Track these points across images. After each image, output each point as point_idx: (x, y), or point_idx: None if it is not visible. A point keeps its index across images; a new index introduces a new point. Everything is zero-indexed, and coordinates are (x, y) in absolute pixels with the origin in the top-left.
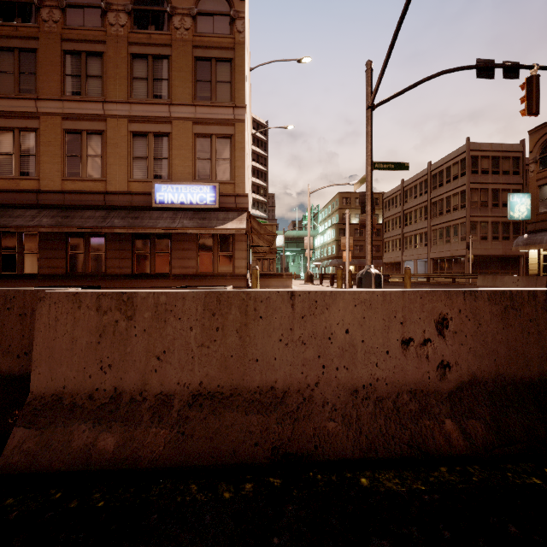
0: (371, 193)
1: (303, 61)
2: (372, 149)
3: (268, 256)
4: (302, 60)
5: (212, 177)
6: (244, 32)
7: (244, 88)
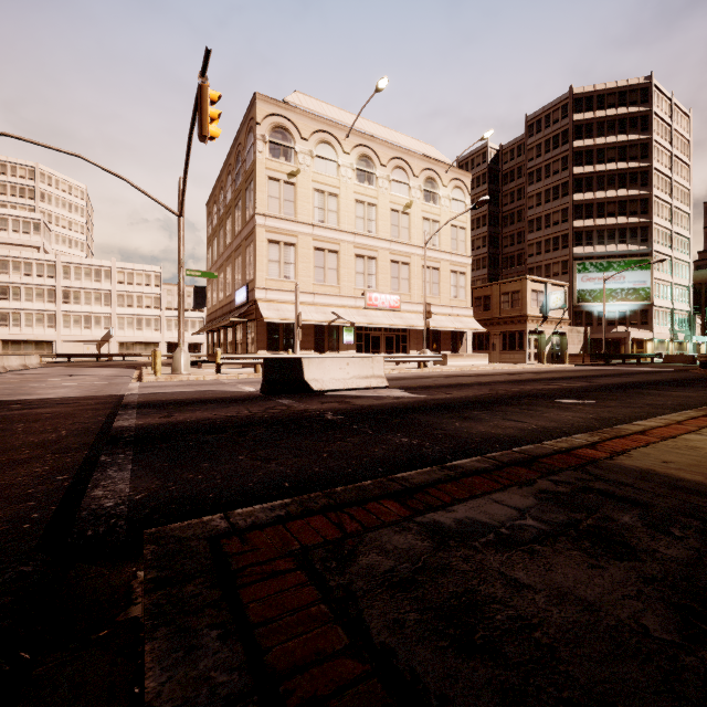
0: (179, 287)
1: (380, 87)
2: (179, 250)
3: (516, 328)
4: (379, 87)
5: (249, 278)
6: (256, 151)
7: (256, 198)
